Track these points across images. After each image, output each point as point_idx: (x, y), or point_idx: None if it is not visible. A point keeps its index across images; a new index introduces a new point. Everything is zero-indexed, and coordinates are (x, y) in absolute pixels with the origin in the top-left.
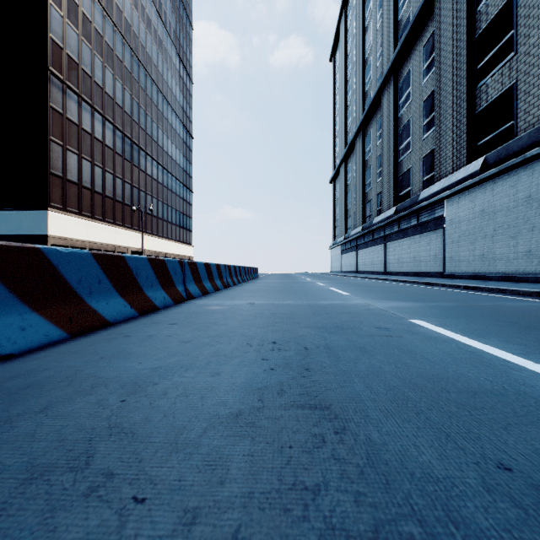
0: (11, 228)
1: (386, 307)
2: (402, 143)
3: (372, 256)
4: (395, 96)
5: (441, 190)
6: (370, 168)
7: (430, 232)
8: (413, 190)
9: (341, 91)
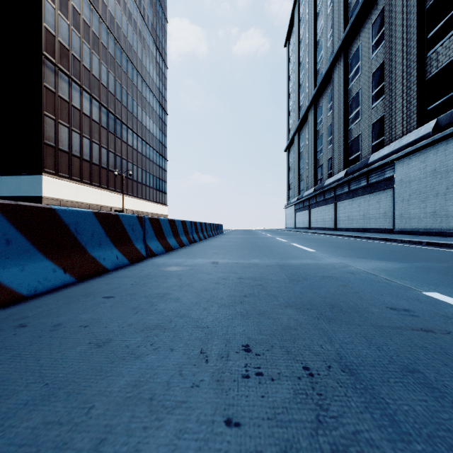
0: (11, 190)
1: (369, 269)
2: (351, 113)
3: (323, 214)
4: (345, 71)
5: (391, 152)
6: (321, 136)
7: (380, 192)
8: (363, 154)
9: (294, 71)
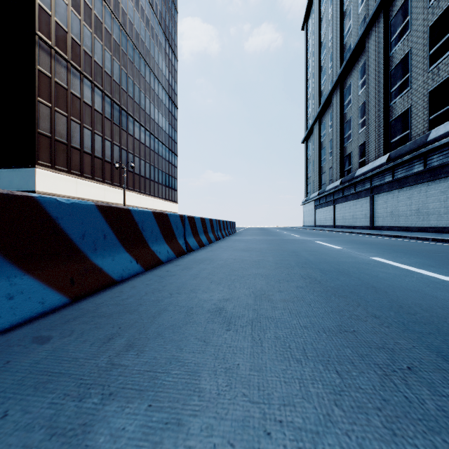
0: (4, 185)
1: None
2: (394, 84)
3: (353, 209)
4: (385, 34)
5: None
6: (350, 120)
7: (447, 178)
8: (413, 132)
9: (314, 53)
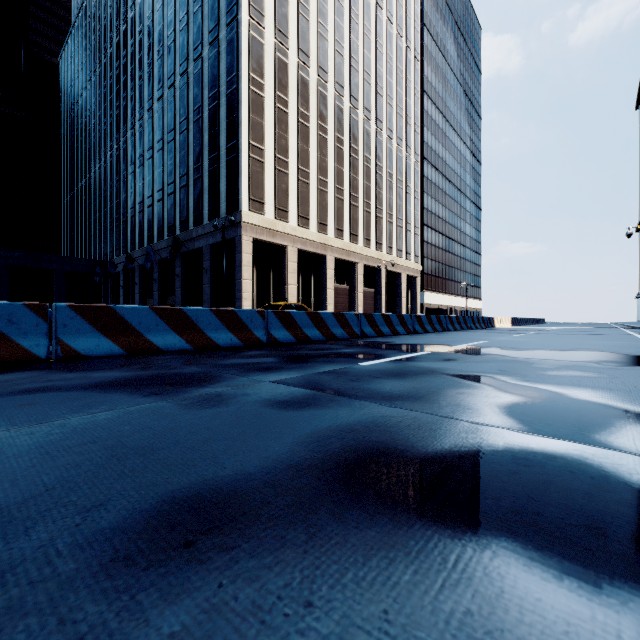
0: None
1: None
2: None
3: None
4: None
5: None
6: None
7: None
8: None
9: None
